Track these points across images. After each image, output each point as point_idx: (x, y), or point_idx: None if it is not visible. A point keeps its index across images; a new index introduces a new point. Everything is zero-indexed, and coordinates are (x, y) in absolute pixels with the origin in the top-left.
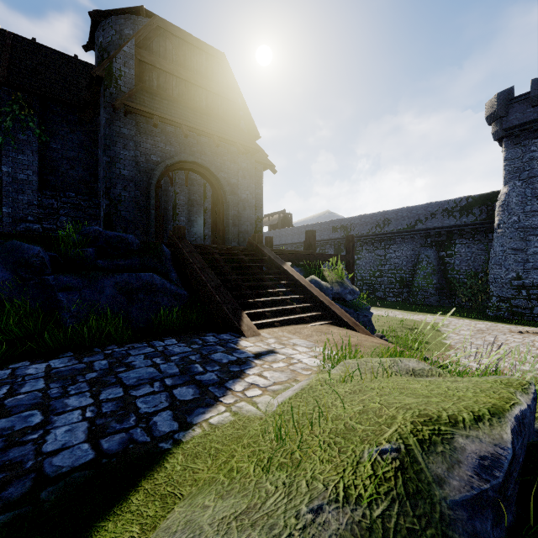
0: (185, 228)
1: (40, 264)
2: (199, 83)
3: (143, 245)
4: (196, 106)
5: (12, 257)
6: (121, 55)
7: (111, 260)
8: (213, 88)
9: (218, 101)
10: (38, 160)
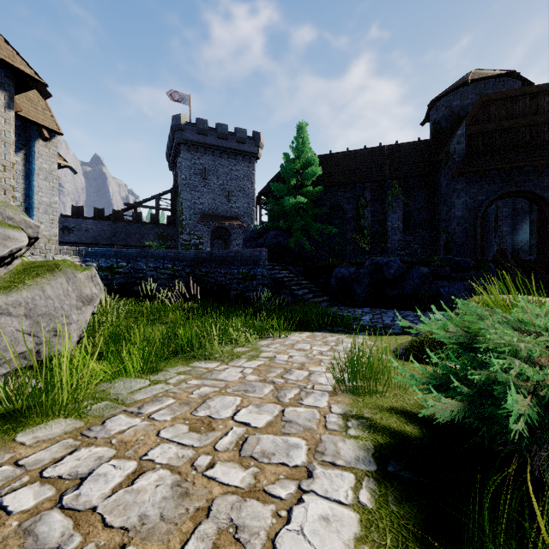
0: (506, 249)
1: (428, 276)
2: (522, 124)
3: (475, 263)
4: (518, 144)
5: (418, 273)
6: (455, 139)
7: (459, 273)
8: (537, 121)
9: (544, 128)
10: (402, 214)
